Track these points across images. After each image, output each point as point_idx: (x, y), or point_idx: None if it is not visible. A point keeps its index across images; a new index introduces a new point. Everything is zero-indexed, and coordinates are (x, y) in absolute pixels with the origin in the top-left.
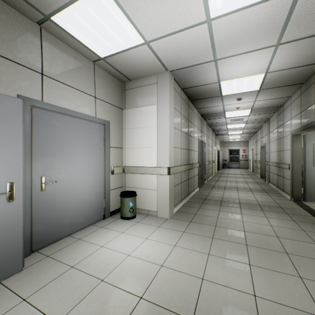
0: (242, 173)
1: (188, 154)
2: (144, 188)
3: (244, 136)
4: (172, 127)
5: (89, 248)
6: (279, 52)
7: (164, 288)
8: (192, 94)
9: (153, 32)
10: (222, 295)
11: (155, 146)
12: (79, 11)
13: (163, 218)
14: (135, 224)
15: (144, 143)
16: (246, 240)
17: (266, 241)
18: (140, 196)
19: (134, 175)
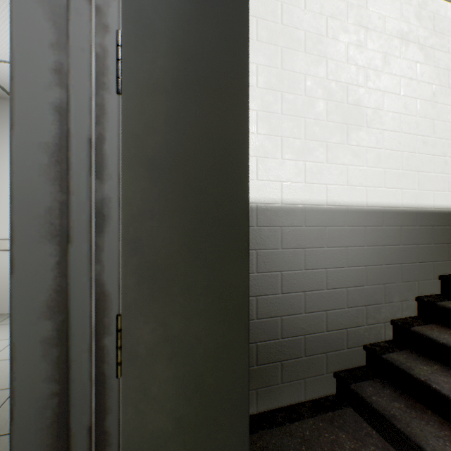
0: None
1: None
2: None
3: None
4: None
5: None
6: None
7: None
8: None
9: None
10: None
11: None
12: None
13: (7, 314)
14: None
15: None
16: None
17: None
18: None
19: None
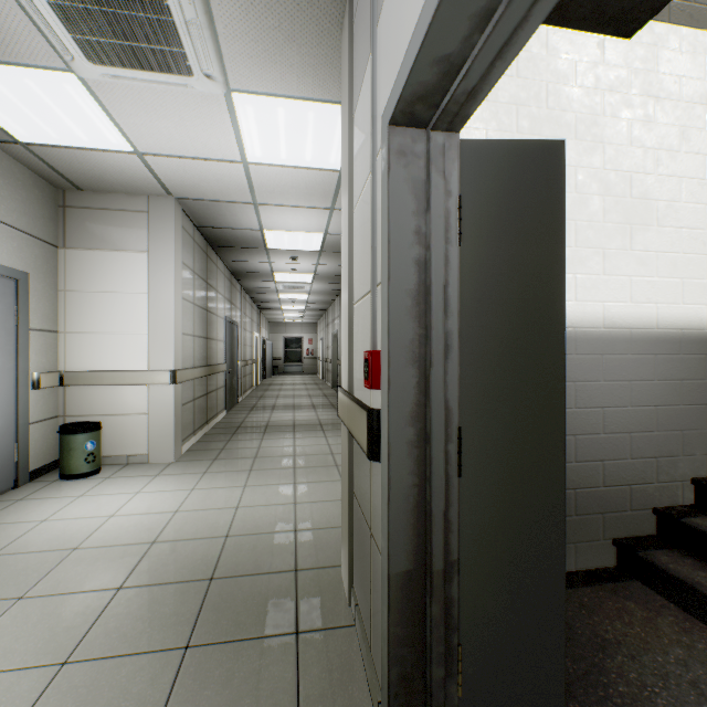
0: (306, 383)
1: (208, 346)
2: (118, 414)
3: (310, 315)
4: (179, 298)
5: (14, 529)
6: (336, 216)
7: (186, 527)
8: (216, 238)
9: (155, 147)
10: (261, 512)
11: (145, 331)
12: (2, 76)
13: (162, 463)
14: (104, 481)
15: (118, 325)
16: (296, 464)
17: (318, 460)
18: (108, 431)
19: (90, 390)
